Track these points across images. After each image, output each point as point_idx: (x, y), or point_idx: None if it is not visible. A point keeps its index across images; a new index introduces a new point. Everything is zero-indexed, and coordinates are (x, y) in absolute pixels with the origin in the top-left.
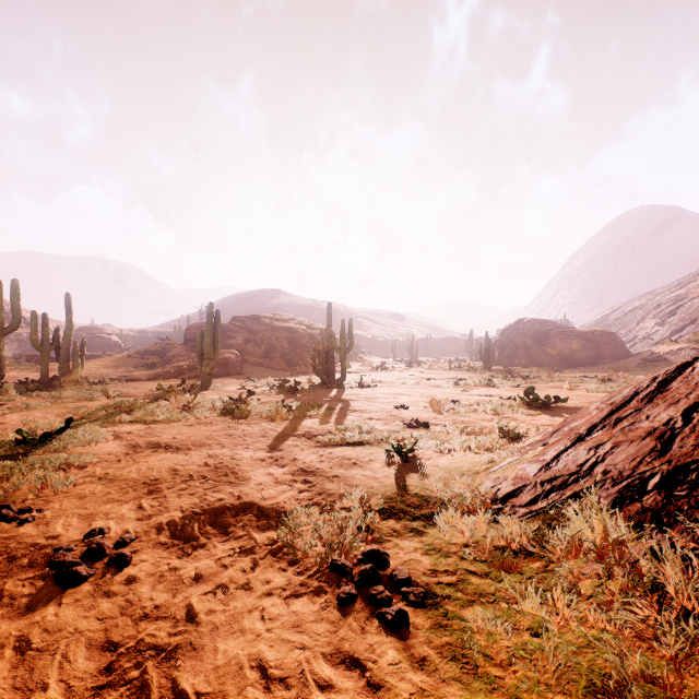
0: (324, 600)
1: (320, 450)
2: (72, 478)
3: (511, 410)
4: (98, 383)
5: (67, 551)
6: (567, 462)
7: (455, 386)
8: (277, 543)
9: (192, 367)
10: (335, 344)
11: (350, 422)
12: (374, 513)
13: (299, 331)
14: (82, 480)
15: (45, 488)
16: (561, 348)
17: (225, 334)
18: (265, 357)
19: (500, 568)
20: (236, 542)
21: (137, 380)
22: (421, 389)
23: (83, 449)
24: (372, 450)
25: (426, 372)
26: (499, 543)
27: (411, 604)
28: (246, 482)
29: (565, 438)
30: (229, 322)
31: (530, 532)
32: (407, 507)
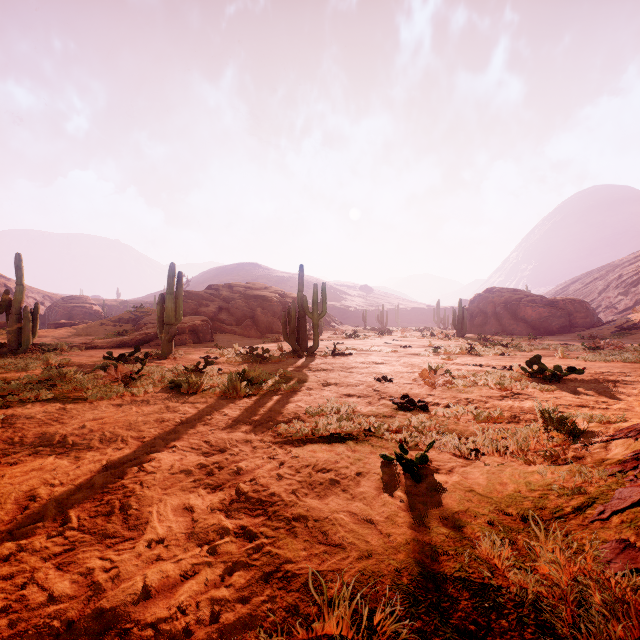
0: None
1: (281, 451)
2: None
3: (520, 383)
4: (55, 351)
5: None
6: None
7: (436, 354)
8: None
9: None
10: (307, 309)
11: (323, 400)
12: None
13: (272, 299)
14: None
15: None
16: (532, 317)
17: (198, 302)
18: (238, 325)
19: None
20: None
21: (98, 348)
22: (399, 357)
23: None
24: (359, 451)
25: (400, 340)
26: None
27: None
28: (137, 532)
29: None
30: (203, 291)
31: None
32: (463, 639)
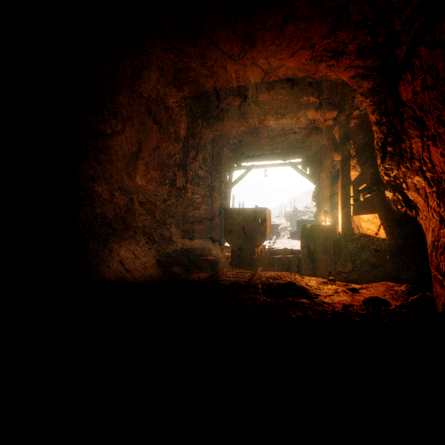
0: None
1: None
2: None
3: None
4: None
5: None
6: None
7: None
8: None
9: (288, 227)
10: None
11: None
12: None
13: None
14: None
15: None
16: None
17: (300, 214)
18: None
19: None
20: None
21: None
22: None
23: None
24: None
25: None
26: None
27: None
28: None
29: None
30: (303, 209)
31: None
32: None
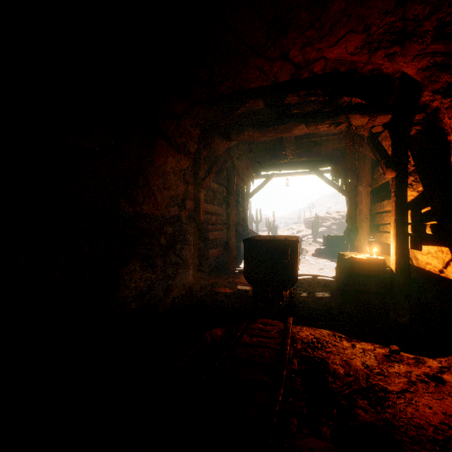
0: None
1: None
2: None
3: None
4: None
5: None
6: None
7: None
8: None
9: (308, 234)
10: None
11: None
12: None
13: None
14: None
15: None
16: None
17: (322, 221)
18: (341, 231)
19: None
20: None
21: None
22: None
23: None
24: None
25: None
26: None
27: None
28: None
29: None
30: (324, 215)
31: None
32: None
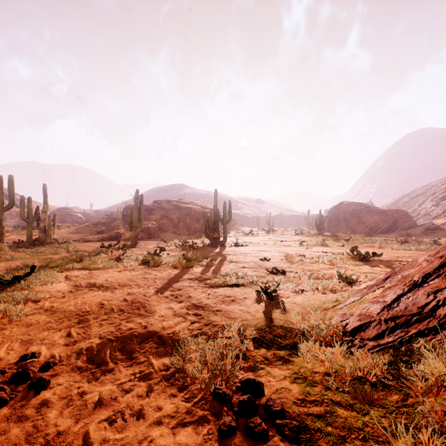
0: (207, 430)
1: (208, 290)
2: (26, 310)
3: (342, 261)
4: (65, 243)
5: (0, 373)
6: (408, 304)
7: (300, 245)
8: (170, 369)
9: (126, 233)
10: (220, 217)
11: (229, 269)
12: (248, 343)
13: (196, 210)
14: (33, 311)
15: (4, 318)
16: (370, 221)
17: (148, 212)
18: (174, 227)
19: (362, 400)
20: (137, 367)
21: (90, 241)
22: (277, 247)
23: (41, 288)
24: (246, 290)
25: (280, 237)
26: (356, 373)
27: (286, 438)
28: (152, 314)
29: (400, 284)
30: (151, 204)
31: (383, 365)
32: (275, 337)
